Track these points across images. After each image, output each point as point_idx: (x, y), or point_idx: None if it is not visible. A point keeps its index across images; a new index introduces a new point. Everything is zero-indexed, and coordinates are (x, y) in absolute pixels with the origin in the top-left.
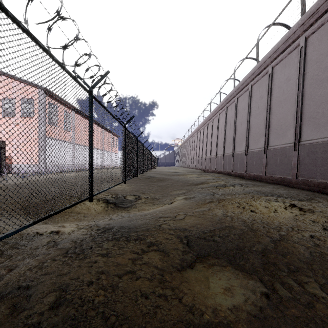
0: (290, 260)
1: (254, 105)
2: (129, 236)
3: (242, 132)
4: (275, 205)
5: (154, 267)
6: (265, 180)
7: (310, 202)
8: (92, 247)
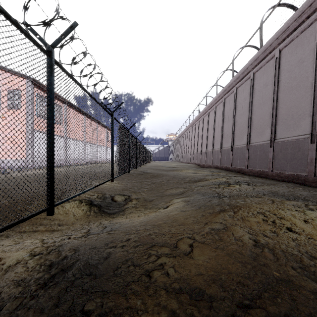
0: None
1: (257, 94)
2: (82, 313)
3: (242, 125)
4: (316, 218)
5: None
6: (271, 177)
7: None
8: None
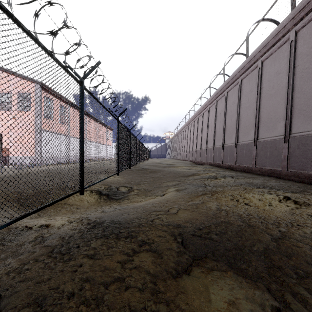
0: (297, 263)
1: (244, 99)
2: (119, 232)
3: (231, 125)
4: (269, 198)
5: (146, 273)
6: (255, 172)
7: (303, 194)
8: (79, 246)
